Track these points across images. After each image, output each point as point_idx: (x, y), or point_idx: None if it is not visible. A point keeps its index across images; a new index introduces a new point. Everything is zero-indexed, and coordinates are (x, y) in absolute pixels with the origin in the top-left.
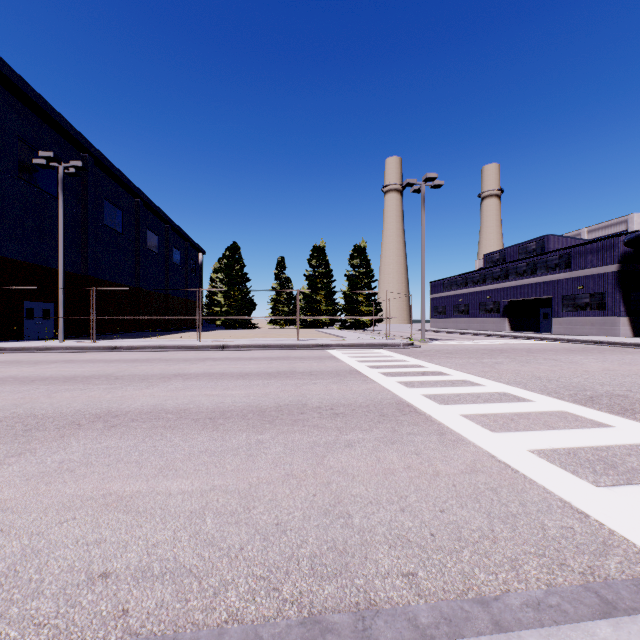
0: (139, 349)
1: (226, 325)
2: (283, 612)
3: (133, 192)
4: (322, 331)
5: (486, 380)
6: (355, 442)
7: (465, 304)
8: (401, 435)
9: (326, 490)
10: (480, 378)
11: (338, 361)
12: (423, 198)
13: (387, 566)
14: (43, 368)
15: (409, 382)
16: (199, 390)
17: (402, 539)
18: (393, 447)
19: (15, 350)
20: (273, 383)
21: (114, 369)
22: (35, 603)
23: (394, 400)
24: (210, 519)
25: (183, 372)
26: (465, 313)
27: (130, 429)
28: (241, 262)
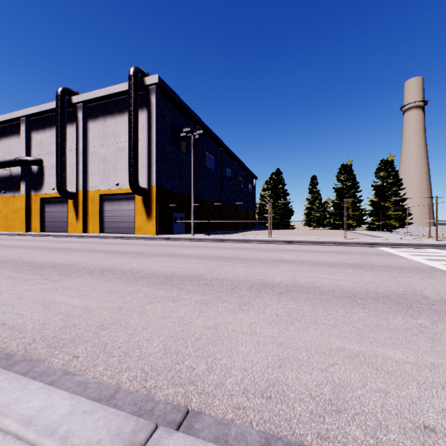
0: (236, 241)
1: (272, 226)
2: None
3: (220, 144)
4: (353, 232)
5: None
6: None
7: None
8: None
9: None
10: None
11: (403, 258)
12: None
13: None
14: (197, 250)
15: None
16: (309, 273)
17: None
18: None
19: (175, 239)
20: (365, 273)
21: (235, 253)
22: (393, 436)
23: None
24: None
25: (281, 258)
26: None
27: (295, 297)
28: (282, 182)
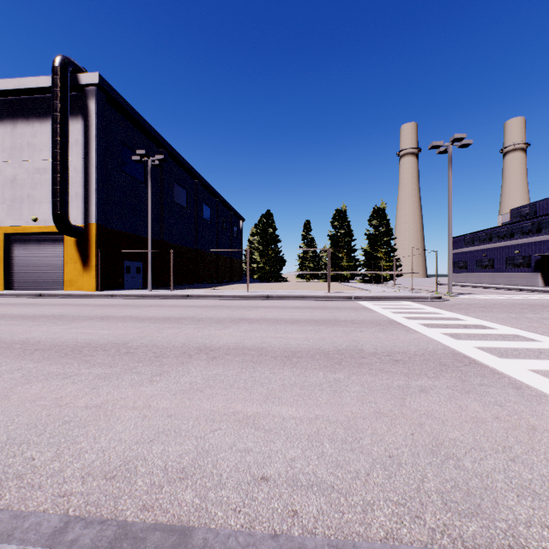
0: (204, 297)
1: (261, 279)
2: (436, 540)
3: (194, 175)
4: (345, 284)
5: (540, 336)
6: (427, 388)
7: (489, 259)
8: (472, 385)
9: (421, 431)
10: (532, 333)
11: (373, 312)
12: (450, 158)
13: (524, 515)
14: (145, 310)
15: (454, 334)
16: (265, 332)
17: (527, 490)
18: (470, 396)
19: (122, 296)
20: (323, 329)
21: (193, 313)
22: (224, 492)
23: (447, 351)
24: (327, 444)
25: (245, 317)
26: (489, 268)
27: (227, 361)
28: (273, 226)
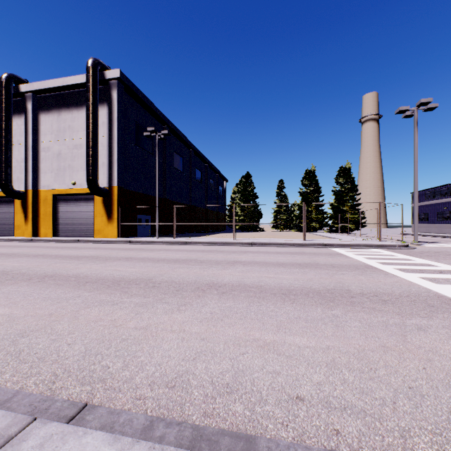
0: (200, 244)
1: (242, 229)
2: None
3: (188, 145)
4: (315, 234)
5: None
6: (424, 327)
7: (450, 211)
8: None
9: (432, 366)
10: None
11: (347, 257)
12: (415, 121)
13: None
14: (157, 253)
15: (432, 278)
16: (259, 273)
17: None
18: None
19: (137, 242)
20: (308, 271)
21: (195, 256)
22: (268, 407)
23: (431, 293)
24: (346, 372)
25: (238, 260)
26: (450, 219)
27: (235, 296)
28: (252, 185)
